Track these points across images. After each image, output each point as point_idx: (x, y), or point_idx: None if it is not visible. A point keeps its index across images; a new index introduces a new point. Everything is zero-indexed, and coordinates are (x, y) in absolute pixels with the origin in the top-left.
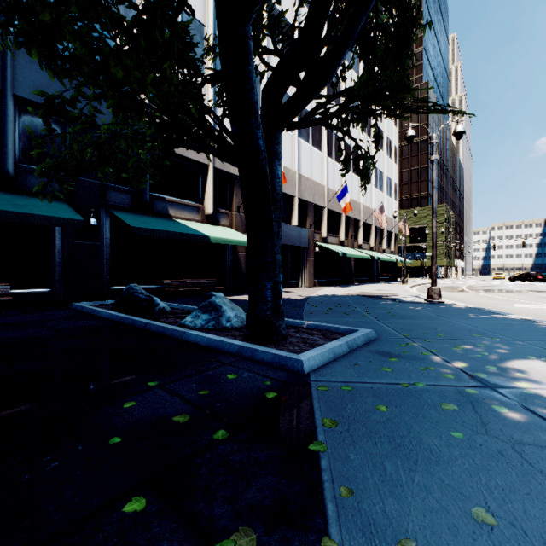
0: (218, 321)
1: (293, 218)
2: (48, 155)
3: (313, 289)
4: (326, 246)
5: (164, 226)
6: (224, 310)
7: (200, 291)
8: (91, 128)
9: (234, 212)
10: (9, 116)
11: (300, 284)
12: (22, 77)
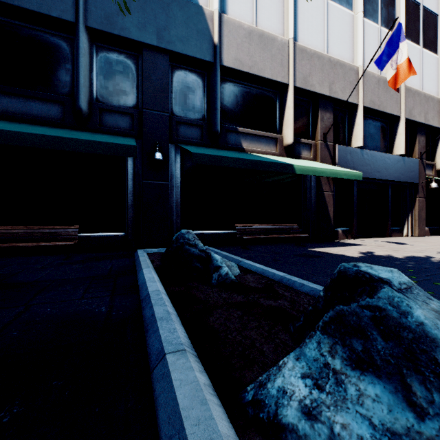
0: None
1: (397, 146)
2: (121, 92)
3: (436, 240)
4: None
5: (234, 155)
6: None
7: (276, 238)
8: (160, 55)
9: (318, 140)
10: (81, 49)
11: (404, 232)
12: (94, 7)
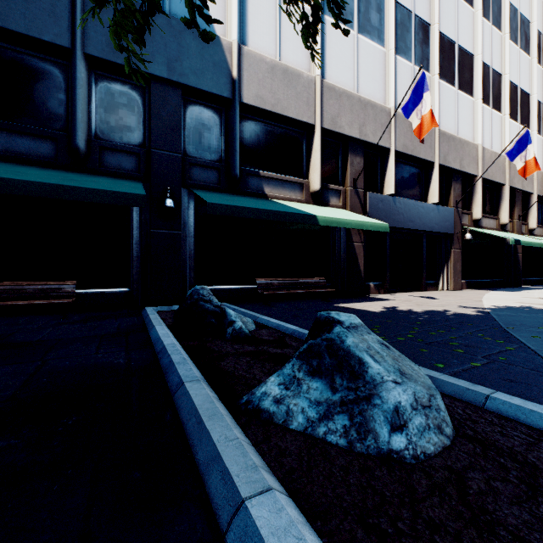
0: (360, 419)
1: (431, 194)
2: (125, 128)
3: (467, 294)
4: (482, 230)
5: (254, 204)
6: (376, 377)
7: (303, 293)
8: (171, 88)
9: (348, 187)
10: (79, 79)
11: (440, 286)
12: (93, 31)
